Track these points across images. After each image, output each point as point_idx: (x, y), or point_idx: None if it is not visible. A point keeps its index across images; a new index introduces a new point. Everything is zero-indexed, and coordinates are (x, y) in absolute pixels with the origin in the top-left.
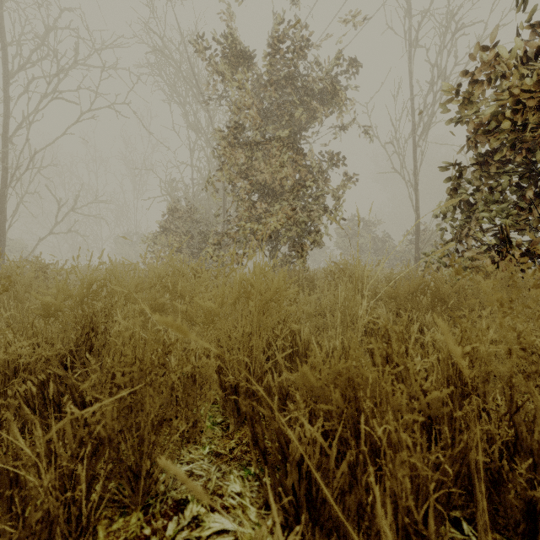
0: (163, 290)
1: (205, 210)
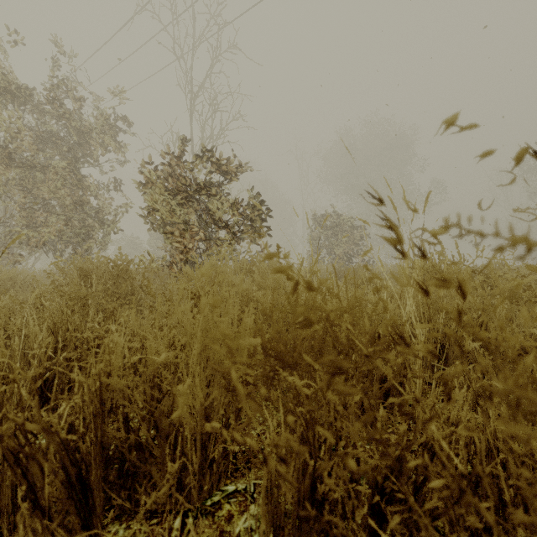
0: None
1: None
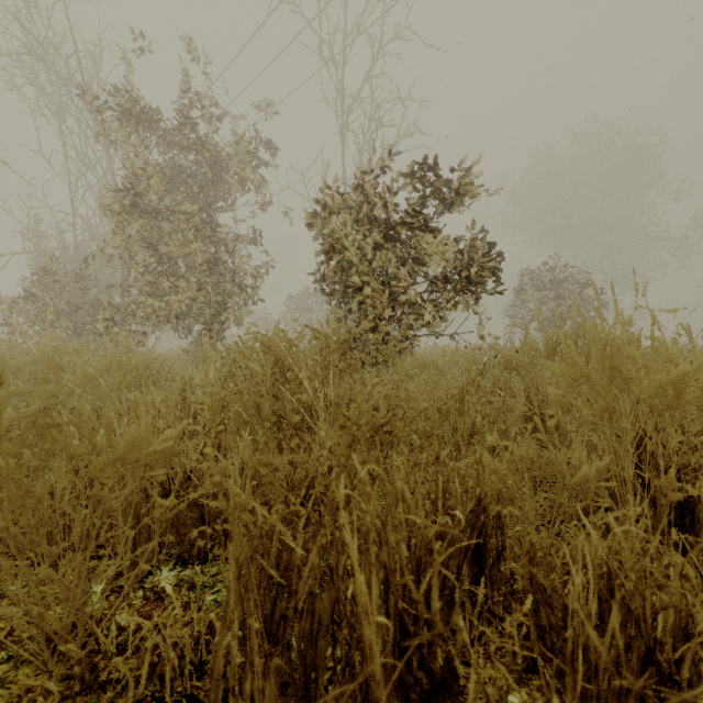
0: (45, 366)
1: (94, 274)
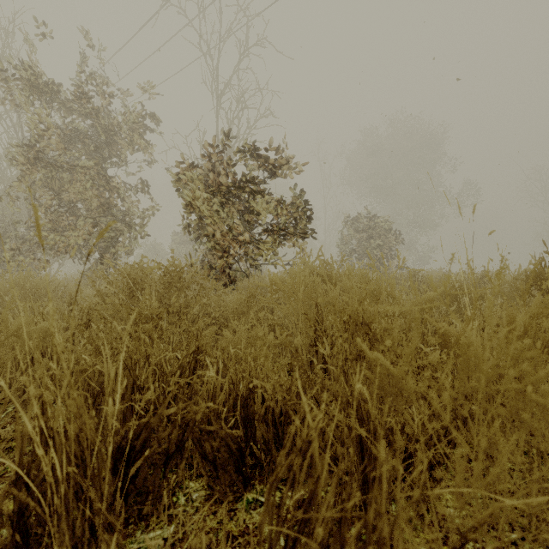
0: None
1: (2, 210)
